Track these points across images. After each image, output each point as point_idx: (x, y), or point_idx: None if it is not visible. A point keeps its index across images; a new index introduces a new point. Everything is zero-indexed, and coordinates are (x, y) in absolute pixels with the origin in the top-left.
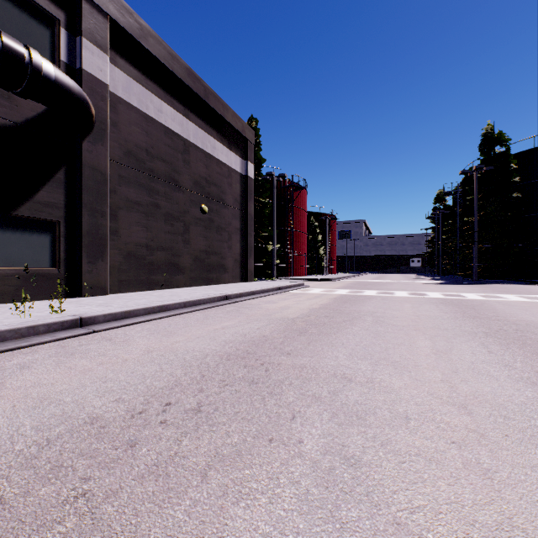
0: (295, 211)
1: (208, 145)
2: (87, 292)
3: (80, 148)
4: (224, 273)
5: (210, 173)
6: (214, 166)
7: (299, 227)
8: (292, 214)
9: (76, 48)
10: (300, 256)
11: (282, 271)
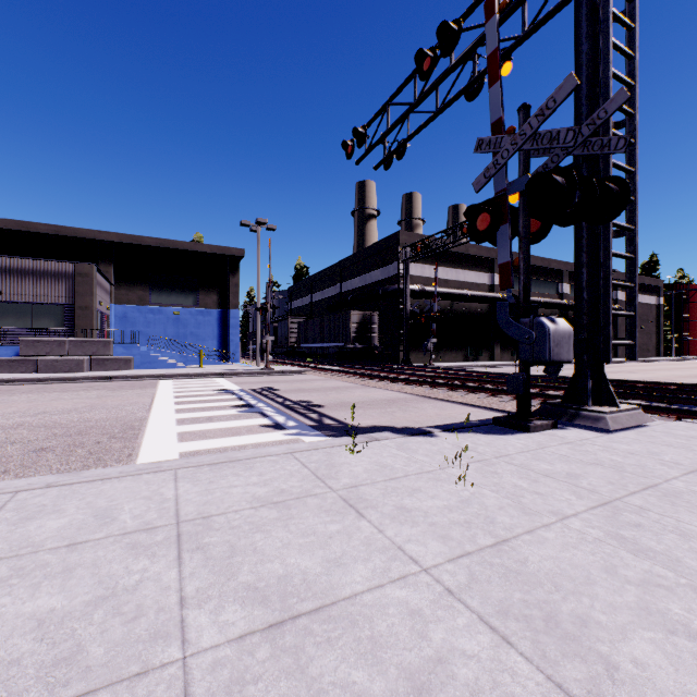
0: (690, 306)
1: (642, 299)
2: (617, 357)
3: (616, 320)
4: (648, 353)
5: (643, 311)
6: (644, 307)
7: (695, 317)
8: (688, 309)
9: (614, 294)
10: (696, 341)
11: (677, 352)
